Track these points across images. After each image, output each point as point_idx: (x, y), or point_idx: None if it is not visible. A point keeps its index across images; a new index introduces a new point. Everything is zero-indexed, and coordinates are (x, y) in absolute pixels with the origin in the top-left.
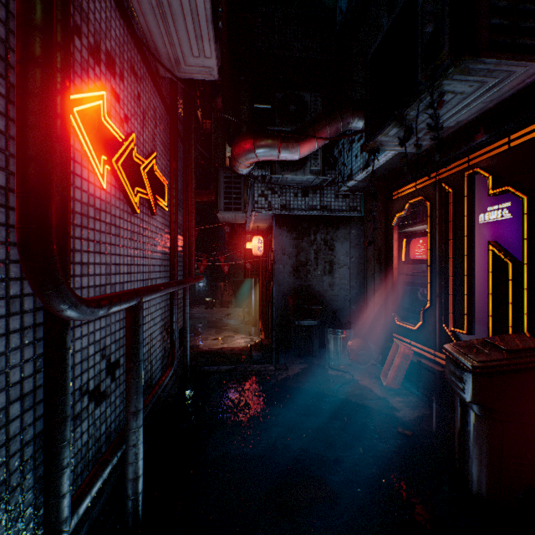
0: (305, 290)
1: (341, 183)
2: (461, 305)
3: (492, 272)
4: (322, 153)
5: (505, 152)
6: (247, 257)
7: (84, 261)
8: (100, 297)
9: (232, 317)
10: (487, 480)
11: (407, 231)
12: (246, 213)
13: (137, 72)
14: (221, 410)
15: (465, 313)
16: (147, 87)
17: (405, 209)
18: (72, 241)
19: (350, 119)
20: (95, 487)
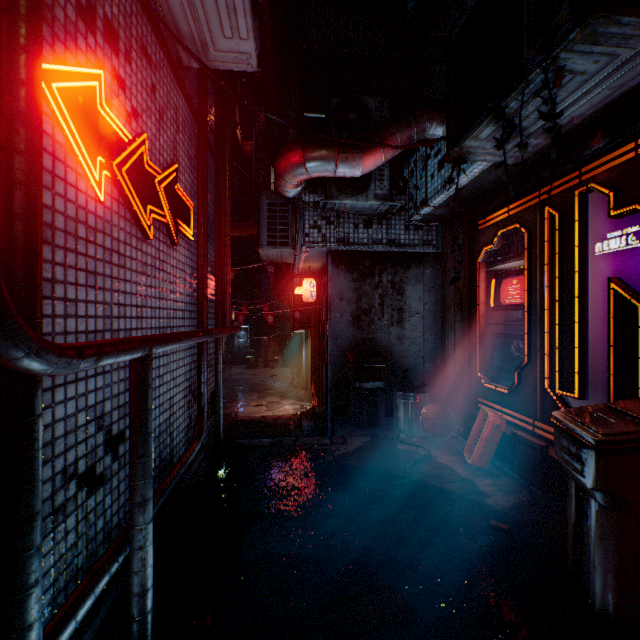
0: (368, 344)
1: (413, 211)
2: (570, 361)
3: (614, 317)
4: (389, 173)
5: (631, 160)
6: (296, 305)
7: (70, 296)
8: (84, 343)
9: (279, 378)
10: (616, 593)
11: (497, 269)
12: (294, 249)
13: (151, 56)
14: (262, 495)
15: (576, 372)
16: (165, 78)
17: (494, 241)
18: (50, 267)
19: (427, 125)
20: (83, 608)
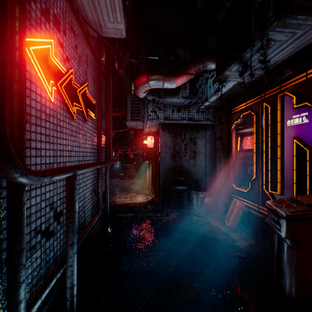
0: (179, 168)
1: (200, 104)
2: (275, 177)
3: (296, 156)
4: (189, 85)
5: (304, 81)
6: (144, 149)
7: (38, 147)
8: (46, 169)
9: (135, 184)
10: (296, 287)
11: (241, 132)
12: (143, 122)
13: (75, 31)
14: (128, 241)
15: (278, 182)
16: (82, 41)
17: (239, 118)
18: (29, 133)
19: (207, 63)
20: (44, 294)
